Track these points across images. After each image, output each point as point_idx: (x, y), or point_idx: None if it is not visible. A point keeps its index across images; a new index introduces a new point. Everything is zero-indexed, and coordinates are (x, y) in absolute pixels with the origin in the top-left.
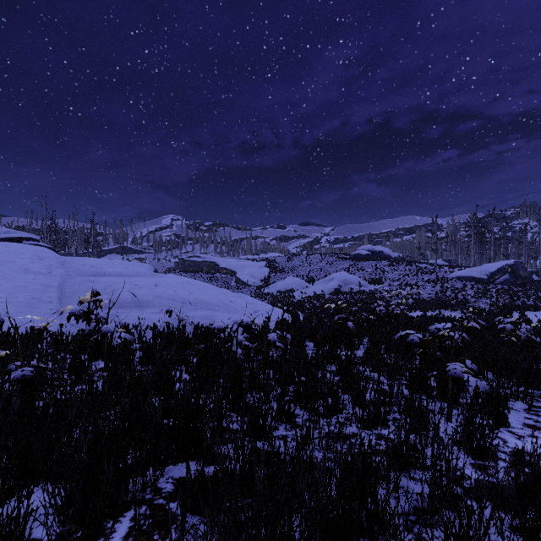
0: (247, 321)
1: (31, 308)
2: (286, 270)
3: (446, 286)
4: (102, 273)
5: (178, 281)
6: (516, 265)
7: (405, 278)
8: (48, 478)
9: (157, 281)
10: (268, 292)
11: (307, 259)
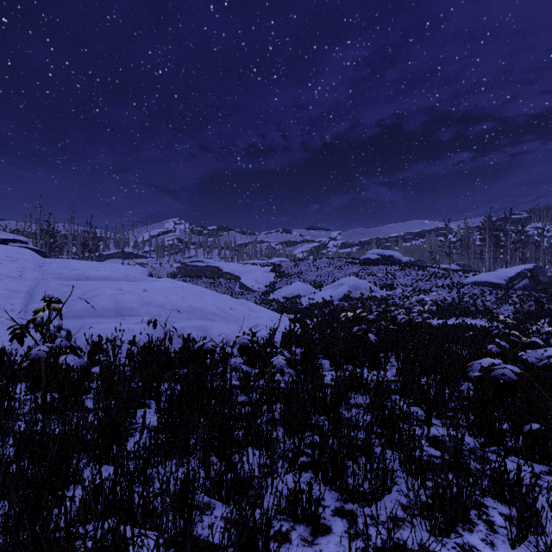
0: (243, 340)
1: None
2: (293, 275)
3: (463, 291)
4: (85, 277)
5: (172, 285)
6: (535, 269)
7: (418, 283)
8: None
9: (147, 285)
10: (273, 298)
11: (314, 264)
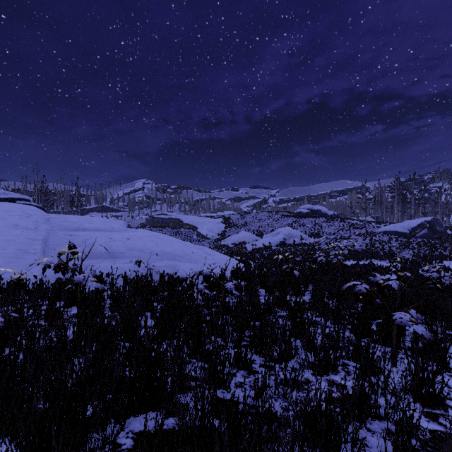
0: (206, 272)
1: (18, 258)
2: (239, 225)
3: (375, 239)
4: (82, 228)
5: (147, 235)
6: (433, 221)
7: (339, 232)
8: (6, 435)
9: (129, 235)
10: (224, 244)
11: (257, 217)
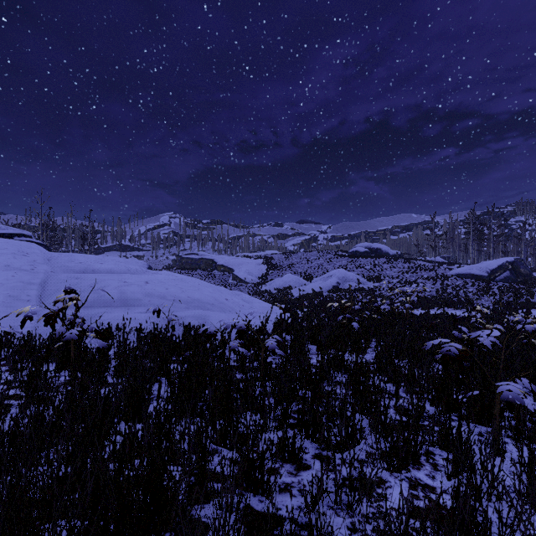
0: (240, 325)
1: (6, 307)
2: (284, 267)
3: (447, 283)
4: (91, 269)
5: (171, 278)
6: (516, 262)
7: (404, 275)
8: None
9: (148, 277)
10: (265, 290)
11: (304, 257)
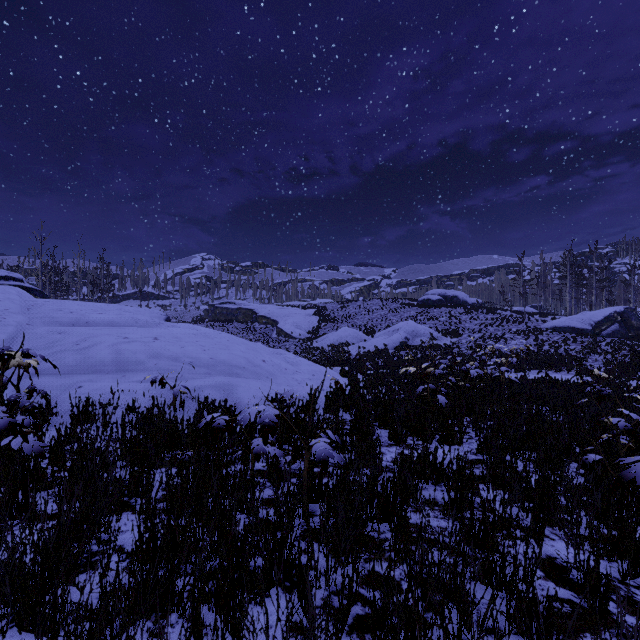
0: (267, 416)
1: None
2: (340, 318)
3: (542, 338)
4: (84, 321)
5: (191, 332)
6: (627, 312)
7: (487, 329)
8: None
9: (159, 332)
10: (317, 347)
11: (364, 306)
